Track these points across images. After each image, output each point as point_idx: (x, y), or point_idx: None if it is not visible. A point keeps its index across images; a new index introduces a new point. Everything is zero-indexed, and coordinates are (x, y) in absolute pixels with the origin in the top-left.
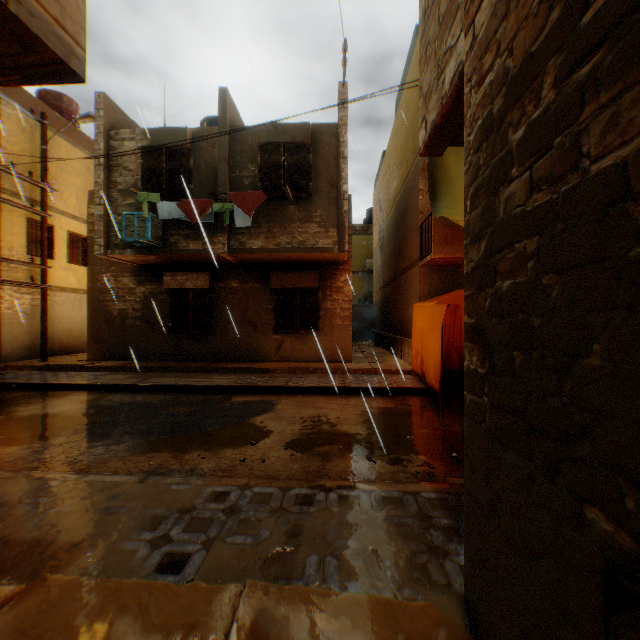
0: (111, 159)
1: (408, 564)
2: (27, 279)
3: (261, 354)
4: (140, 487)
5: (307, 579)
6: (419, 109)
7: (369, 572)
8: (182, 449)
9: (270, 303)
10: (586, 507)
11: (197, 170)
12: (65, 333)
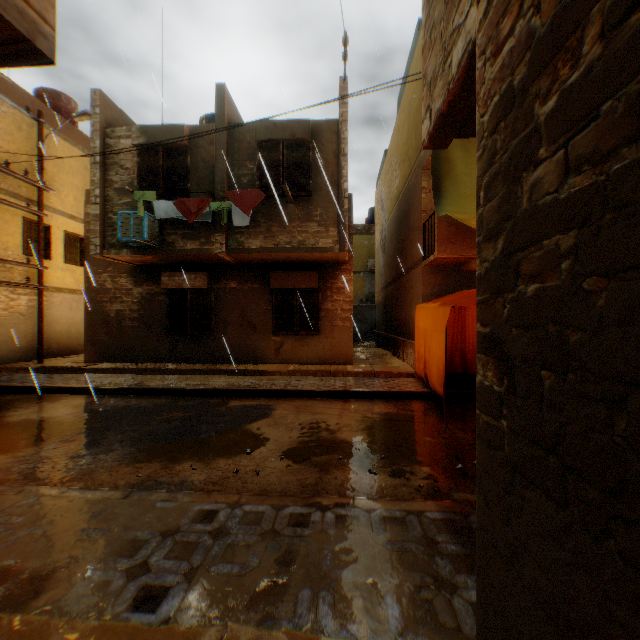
0: (107, 157)
1: (412, 601)
2: (23, 280)
3: (260, 356)
4: (123, 504)
5: (298, 620)
6: (423, 98)
7: (368, 611)
8: (173, 459)
9: (269, 304)
10: None
11: (194, 168)
12: (62, 334)
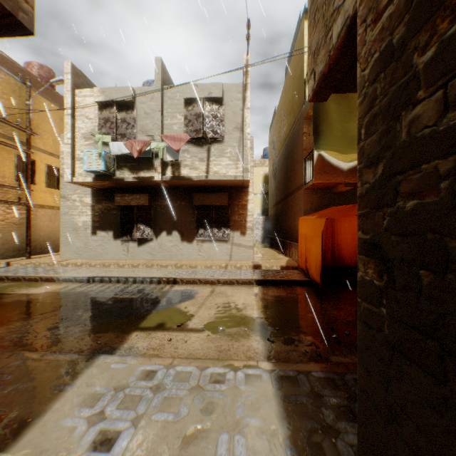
0: (76, 111)
1: (305, 443)
2: (16, 199)
3: (186, 254)
4: (86, 365)
5: None
6: (308, 64)
7: (272, 452)
8: (123, 330)
9: (193, 216)
10: None
11: (139, 118)
12: (44, 238)
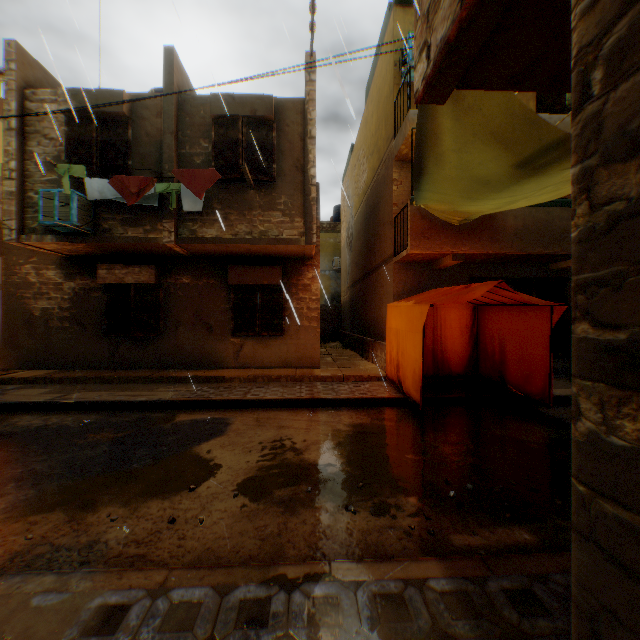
0: (27, 124)
1: None
2: None
3: (217, 360)
4: None
5: None
6: (415, 38)
7: None
8: (88, 504)
9: (228, 302)
10: None
11: (138, 143)
12: None
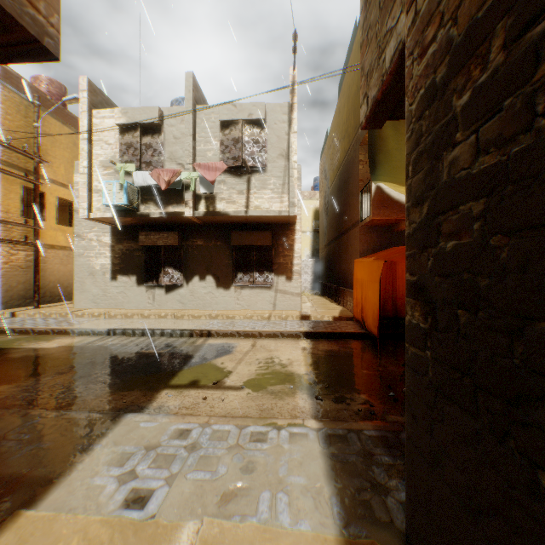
0: (93, 134)
1: (353, 501)
2: (22, 238)
3: (223, 303)
4: (112, 424)
5: (260, 516)
6: (361, 87)
7: (317, 509)
8: (152, 388)
9: (230, 259)
10: (541, 474)
11: (167, 144)
12: (55, 284)
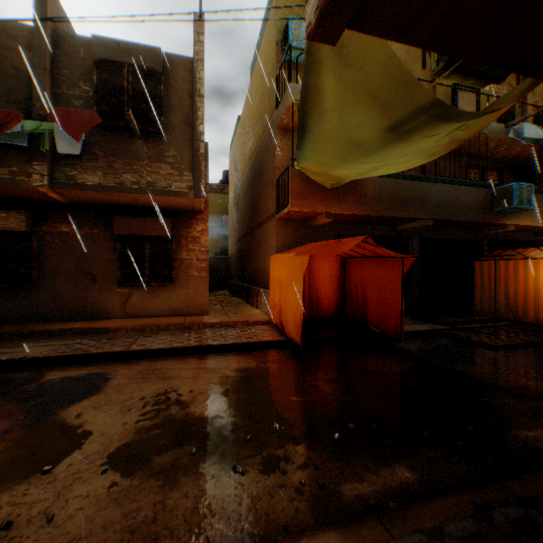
0: None
1: None
2: None
3: (102, 310)
4: None
5: None
6: None
7: None
8: None
9: (114, 252)
10: None
11: (3, 75)
12: None
